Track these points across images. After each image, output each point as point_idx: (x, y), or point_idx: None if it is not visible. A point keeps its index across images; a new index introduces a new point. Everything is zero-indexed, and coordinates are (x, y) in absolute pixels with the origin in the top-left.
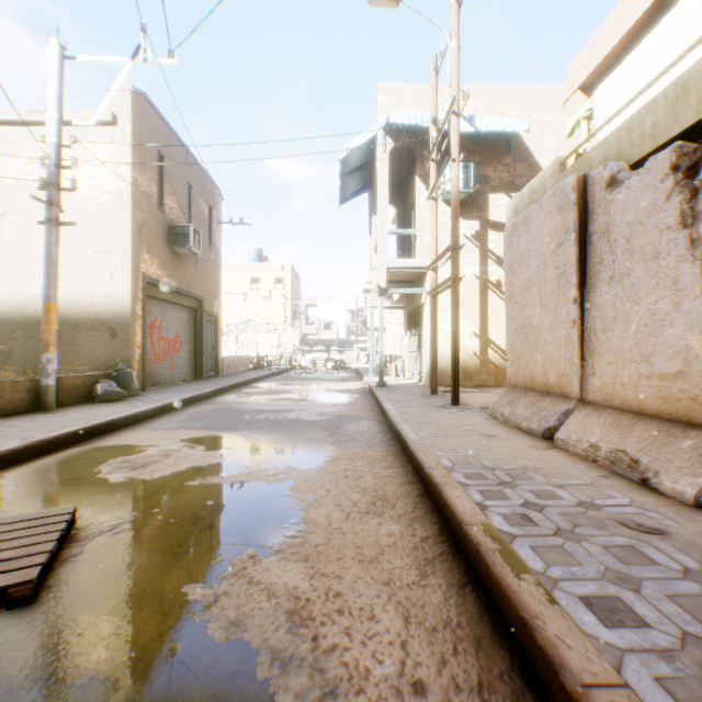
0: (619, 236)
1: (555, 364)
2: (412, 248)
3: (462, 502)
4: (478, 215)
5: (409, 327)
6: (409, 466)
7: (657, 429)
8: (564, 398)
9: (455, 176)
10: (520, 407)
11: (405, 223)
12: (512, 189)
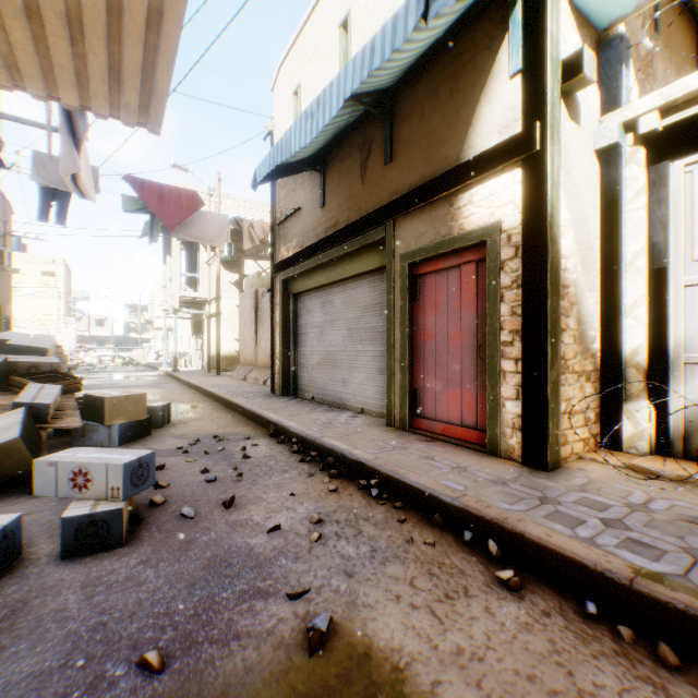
0: (263, 313)
1: (251, 354)
2: (198, 278)
3: (207, 388)
4: (238, 270)
5: (195, 332)
6: (193, 390)
7: (265, 370)
8: (253, 366)
9: (218, 264)
10: (241, 371)
11: (192, 259)
12: (257, 258)
